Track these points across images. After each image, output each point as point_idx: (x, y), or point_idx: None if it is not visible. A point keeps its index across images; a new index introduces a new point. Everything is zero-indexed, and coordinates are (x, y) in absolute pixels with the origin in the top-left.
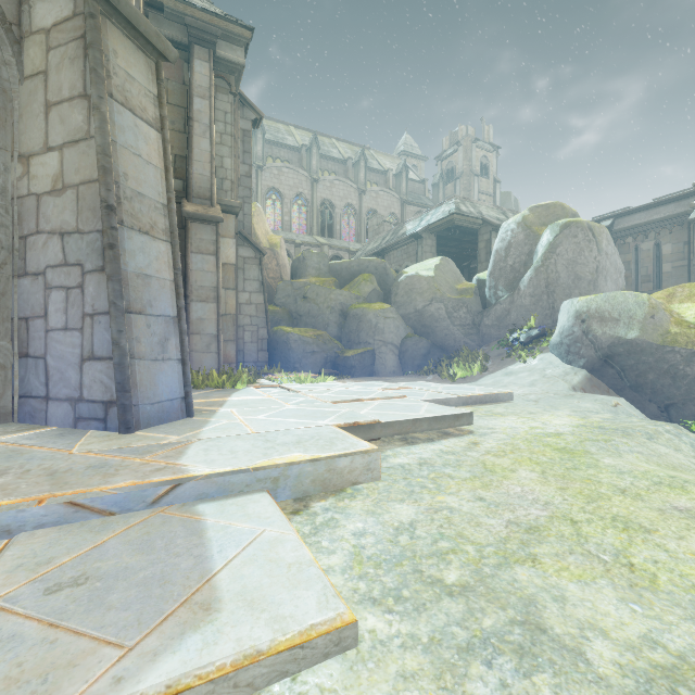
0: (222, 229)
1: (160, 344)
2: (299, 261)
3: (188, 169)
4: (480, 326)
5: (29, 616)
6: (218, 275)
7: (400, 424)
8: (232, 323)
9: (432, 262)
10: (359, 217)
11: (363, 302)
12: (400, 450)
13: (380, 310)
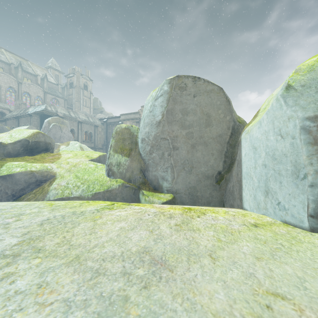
0: None
1: None
2: None
3: None
4: None
5: None
6: None
7: None
8: None
9: (25, 127)
10: (18, 94)
11: None
12: None
13: None
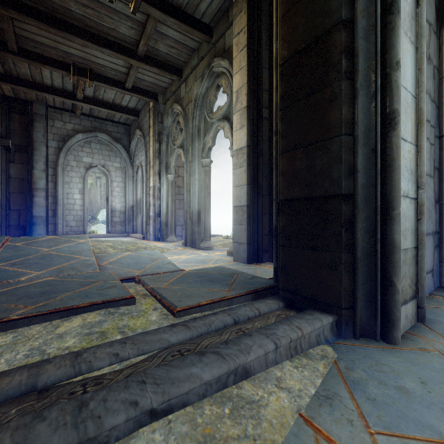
0: None
1: None
2: None
3: None
4: None
5: None
6: None
7: None
8: None
9: None
10: None
11: None
12: None
13: None
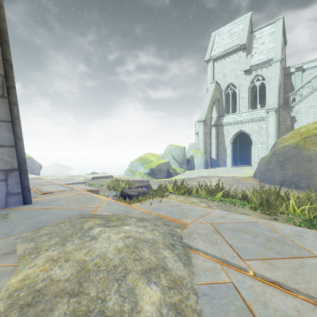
0: None
1: None
2: None
3: None
4: None
5: (61, 179)
6: None
7: None
8: None
9: None
10: None
11: None
12: None
13: None
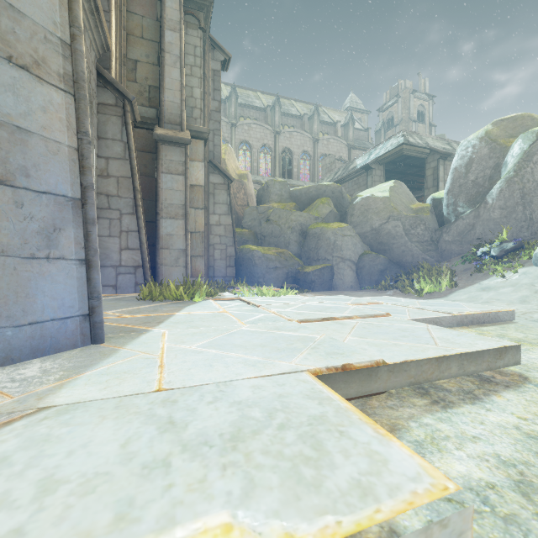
0: (191, 153)
1: (42, 235)
2: (263, 189)
3: (160, 97)
4: (439, 242)
5: None
6: (186, 193)
7: (416, 366)
8: (201, 240)
9: (386, 185)
10: (313, 161)
11: (321, 222)
12: (433, 423)
13: (338, 228)
